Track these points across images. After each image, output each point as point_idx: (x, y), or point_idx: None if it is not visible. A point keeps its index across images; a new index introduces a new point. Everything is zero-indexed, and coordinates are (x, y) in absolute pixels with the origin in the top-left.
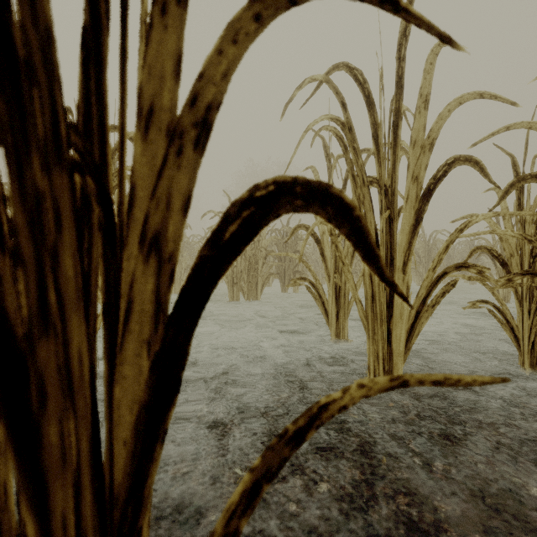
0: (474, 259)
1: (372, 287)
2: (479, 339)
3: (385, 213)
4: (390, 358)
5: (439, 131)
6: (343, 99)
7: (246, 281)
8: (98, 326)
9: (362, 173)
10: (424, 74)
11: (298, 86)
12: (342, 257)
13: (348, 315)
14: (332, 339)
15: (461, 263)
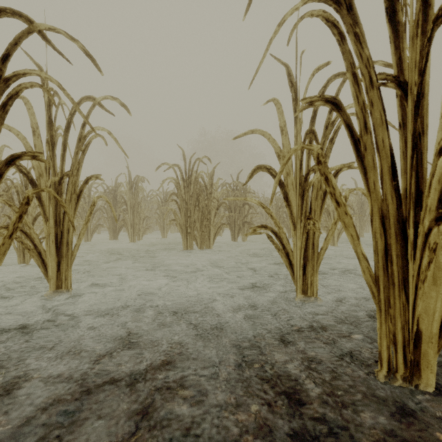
0: None
1: (385, 236)
2: None
3: None
4: (416, 344)
5: None
6: None
7: (199, 230)
8: None
9: (369, 68)
10: None
11: None
12: (337, 193)
13: (318, 268)
14: (298, 296)
15: None
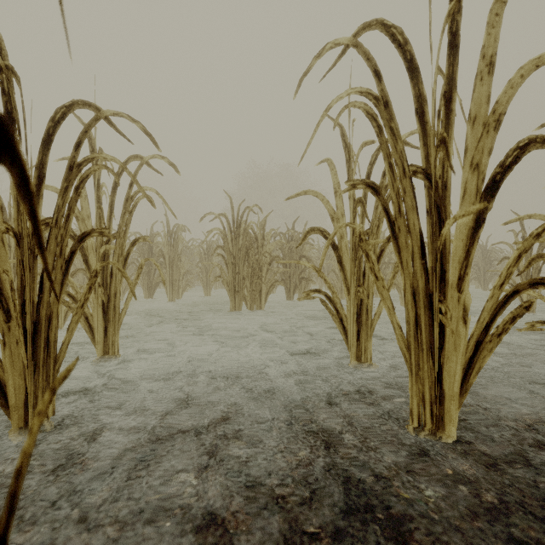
0: (486, 264)
1: (415, 308)
2: (522, 361)
3: (465, 209)
4: (441, 402)
5: (508, 103)
6: (377, 66)
7: (249, 289)
8: (62, 358)
9: (403, 160)
10: (487, 28)
11: (316, 54)
12: (375, 268)
13: (371, 334)
14: (352, 362)
15: (537, 278)
